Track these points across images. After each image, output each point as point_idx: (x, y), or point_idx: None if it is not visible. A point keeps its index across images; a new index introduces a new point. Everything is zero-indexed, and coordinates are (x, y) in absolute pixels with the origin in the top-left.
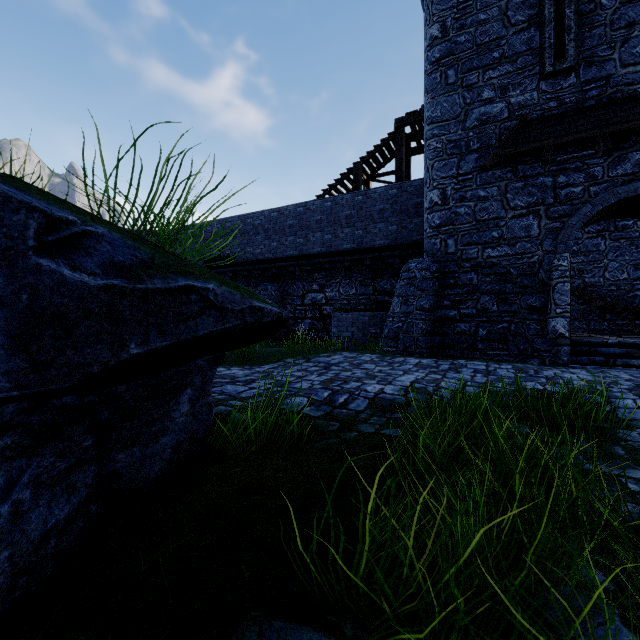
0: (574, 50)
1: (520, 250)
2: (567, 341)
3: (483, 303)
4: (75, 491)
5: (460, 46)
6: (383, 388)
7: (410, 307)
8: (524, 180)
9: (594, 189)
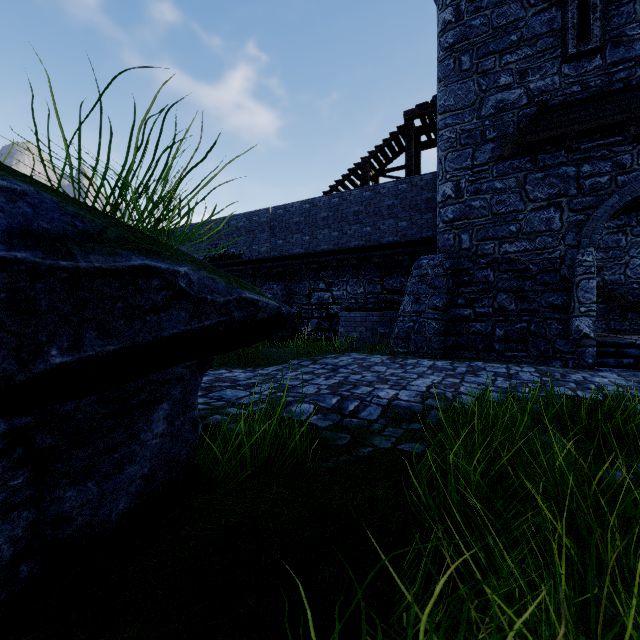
0: (600, 30)
1: (540, 245)
2: (592, 342)
3: (500, 301)
4: None
5: (475, 30)
6: (397, 394)
7: (422, 306)
8: (544, 170)
9: (622, 178)
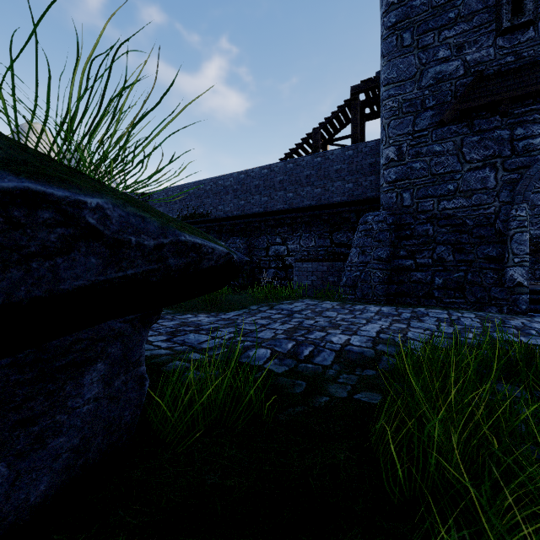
0: (533, 4)
1: (476, 202)
2: (525, 290)
3: (439, 253)
4: None
5: (416, 9)
6: (349, 339)
7: (367, 257)
8: (480, 134)
9: None
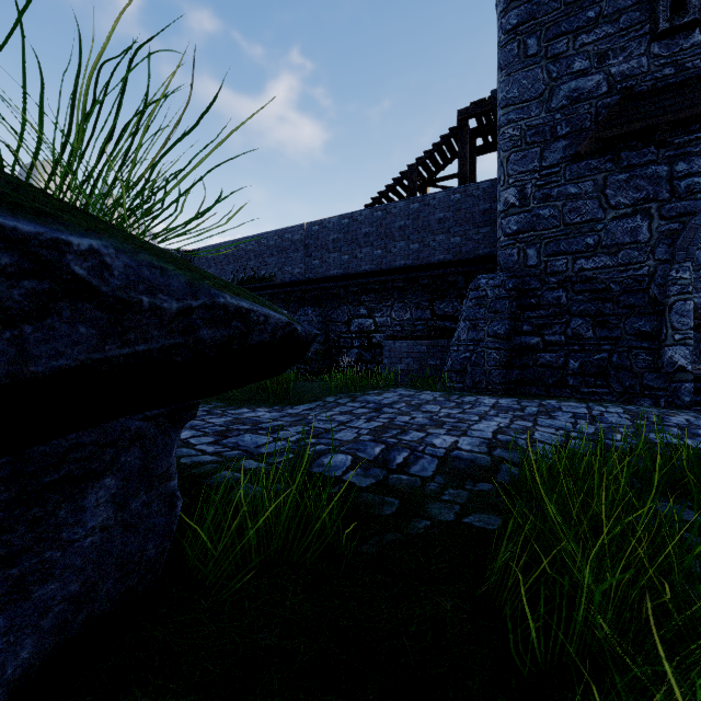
0: None
1: (624, 260)
2: (689, 376)
3: (574, 328)
4: None
5: (544, 7)
6: (456, 441)
7: (480, 333)
8: (629, 171)
9: None
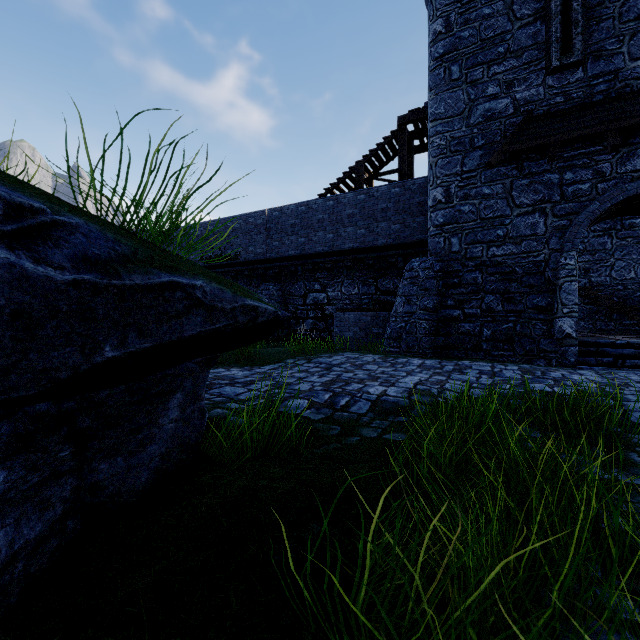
0: (581, 44)
1: (526, 249)
2: (574, 341)
3: (488, 303)
4: (49, 507)
5: (464, 41)
6: (386, 390)
7: (413, 307)
8: (530, 177)
9: (602, 186)
